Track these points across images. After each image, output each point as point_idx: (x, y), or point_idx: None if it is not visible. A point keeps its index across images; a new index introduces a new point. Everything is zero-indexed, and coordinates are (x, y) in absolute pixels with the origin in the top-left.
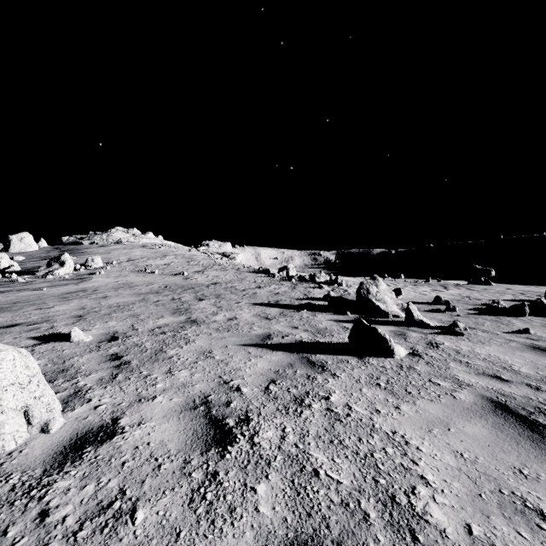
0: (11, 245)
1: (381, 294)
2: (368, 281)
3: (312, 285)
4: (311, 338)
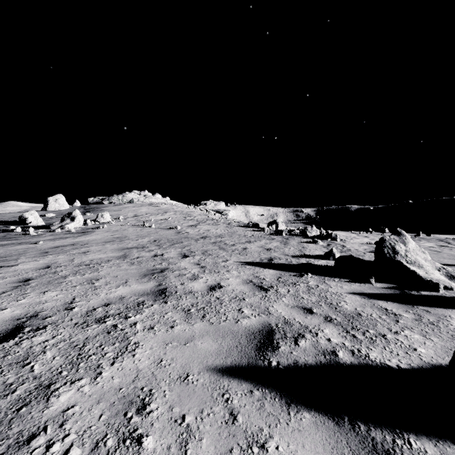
0: (49, 205)
1: (412, 255)
2: (391, 237)
3: (304, 239)
4: (350, 345)
